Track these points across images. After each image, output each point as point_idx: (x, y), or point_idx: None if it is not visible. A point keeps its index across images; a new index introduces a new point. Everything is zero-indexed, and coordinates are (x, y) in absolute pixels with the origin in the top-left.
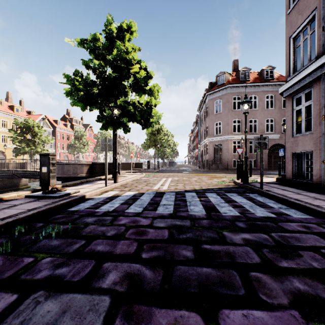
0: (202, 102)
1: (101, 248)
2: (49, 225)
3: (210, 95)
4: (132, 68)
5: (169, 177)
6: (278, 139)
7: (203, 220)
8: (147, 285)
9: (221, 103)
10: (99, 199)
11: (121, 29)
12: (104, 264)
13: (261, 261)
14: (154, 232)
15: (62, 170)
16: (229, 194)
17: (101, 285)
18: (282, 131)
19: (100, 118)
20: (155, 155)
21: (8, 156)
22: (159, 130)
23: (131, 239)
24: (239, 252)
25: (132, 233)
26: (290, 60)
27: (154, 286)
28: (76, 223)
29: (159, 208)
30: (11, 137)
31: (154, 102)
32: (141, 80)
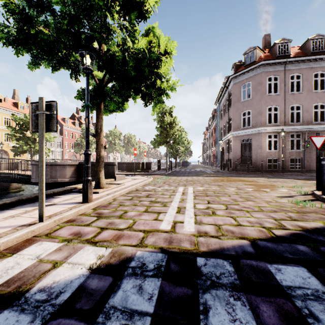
0: (224, 89)
1: None
2: None
3: (236, 78)
4: None
5: (188, 186)
6: None
7: None
8: None
9: (250, 86)
10: None
11: None
12: None
13: None
14: None
15: (37, 173)
16: None
17: None
18: None
19: (82, 93)
20: (167, 152)
21: (12, 156)
22: (172, 124)
23: None
24: None
25: None
26: None
27: None
28: None
29: None
30: (8, 135)
31: (164, 45)
32: None
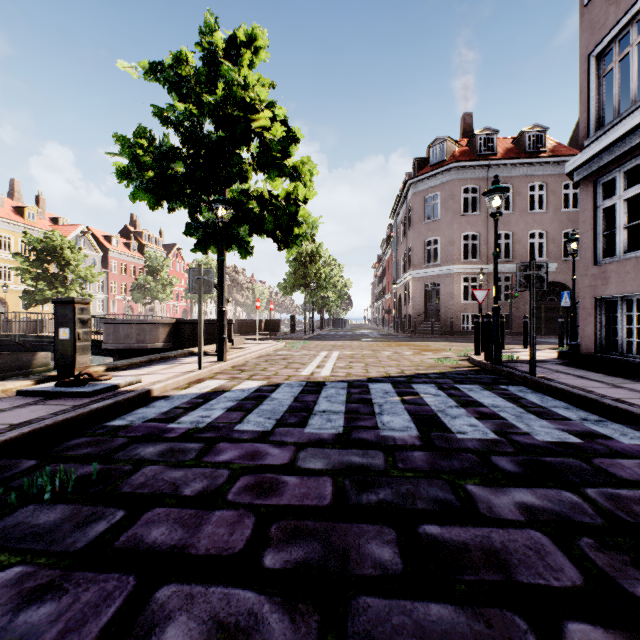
0: (401, 198)
1: (160, 535)
2: (50, 464)
3: (417, 184)
4: (256, 119)
5: (334, 350)
6: (553, 272)
7: (415, 452)
8: None
9: (438, 200)
10: (181, 398)
11: (235, 43)
12: (159, 592)
13: (584, 581)
14: (299, 485)
15: (115, 336)
16: (464, 386)
17: None
18: (561, 256)
19: (192, 227)
20: (306, 304)
21: (13, 308)
22: (314, 255)
23: (241, 508)
24: (519, 549)
25: (244, 488)
26: (590, 103)
27: None
28: (116, 460)
29: (311, 420)
30: (17, 270)
31: (303, 194)
32: (276, 145)
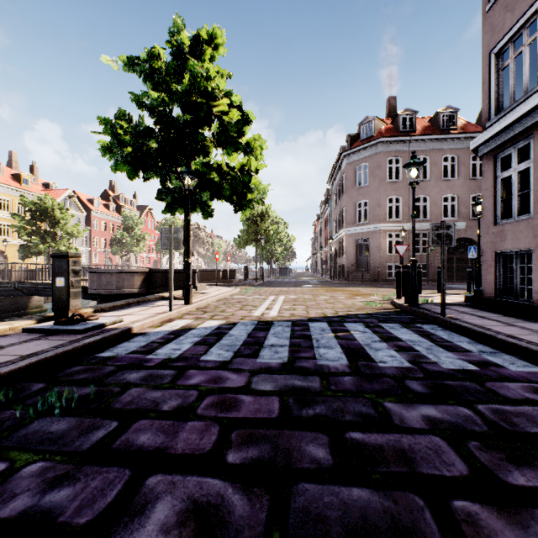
0: (336, 168)
1: (146, 440)
2: (55, 387)
3: (350, 156)
4: (217, 105)
5: (280, 295)
6: (463, 230)
7: (345, 377)
8: (234, 536)
9: (367, 169)
10: (156, 334)
11: (198, 40)
12: (149, 480)
13: (469, 472)
14: (253, 402)
15: (99, 283)
16: (387, 325)
17: (135, 535)
18: (470, 216)
19: (163, 193)
20: (257, 256)
21: (12, 259)
22: (264, 215)
23: (208, 419)
24: (422, 449)
25: (210, 405)
26: (491, 92)
27: (250, 537)
28: (108, 384)
29: (262, 352)
30: (15, 227)
31: (255, 166)
32: (233, 126)
